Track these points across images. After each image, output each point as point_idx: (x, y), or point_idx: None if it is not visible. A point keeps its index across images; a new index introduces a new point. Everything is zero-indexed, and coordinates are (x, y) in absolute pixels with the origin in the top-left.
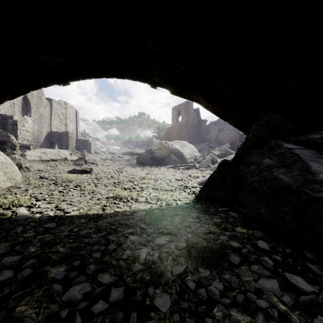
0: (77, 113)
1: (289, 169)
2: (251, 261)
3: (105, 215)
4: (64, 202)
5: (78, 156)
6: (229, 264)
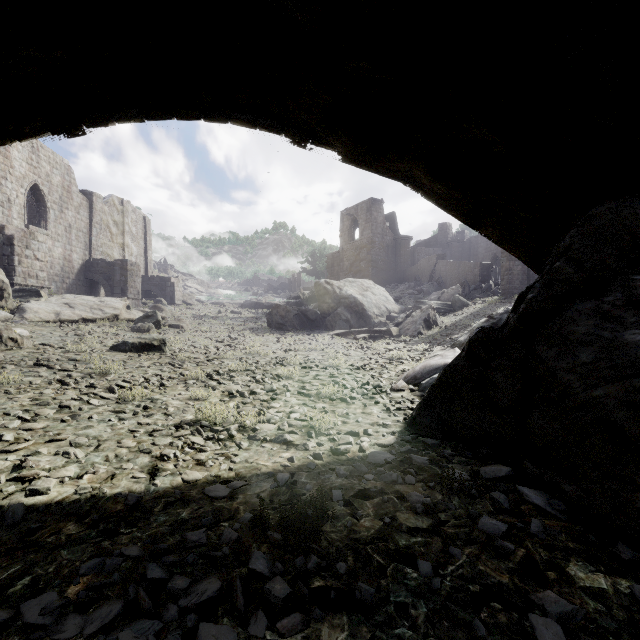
0: (148, 223)
1: None
2: None
3: (150, 498)
4: (54, 444)
5: (144, 312)
6: None
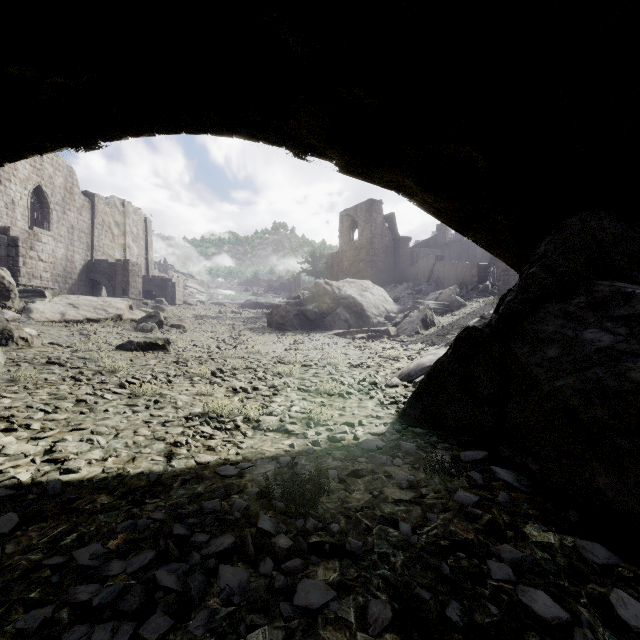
0: (149, 224)
1: None
2: None
3: (169, 476)
4: (77, 432)
5: (146, 312)
6: None
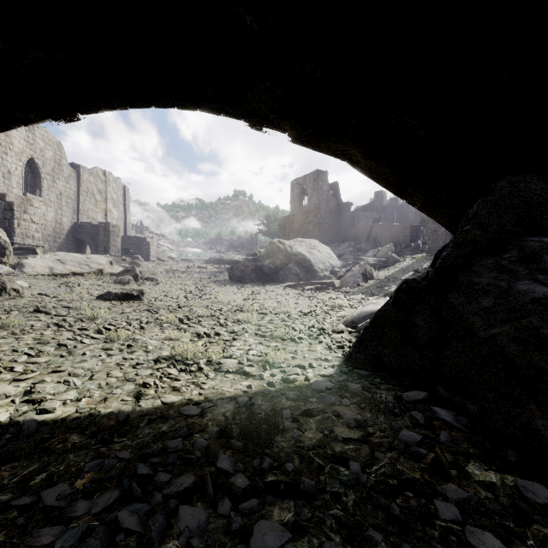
0: (127, 191)
1: None
2: None
3: (136, 416)
4: (55, 374)
5: (124, 267)
6: None
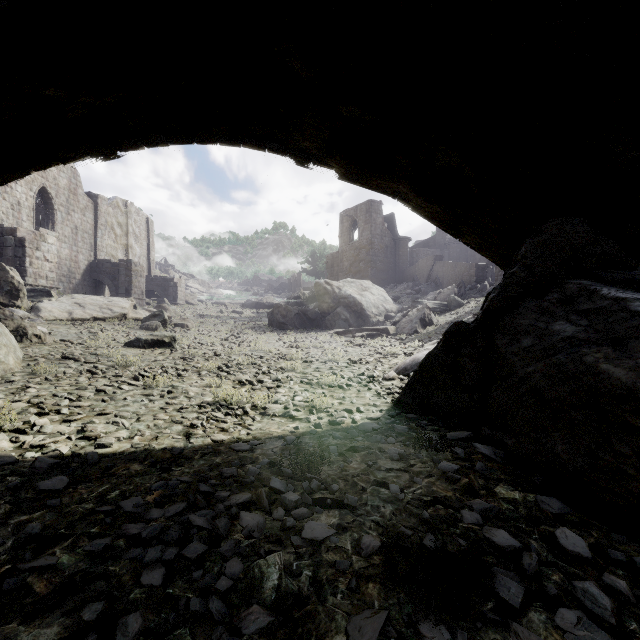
0: (151, 224)
1: (626, 350)
2: (553, 594)
3: (190, 451)
4: (102, 416)
5: (150, 311)
6: (496, 603)
